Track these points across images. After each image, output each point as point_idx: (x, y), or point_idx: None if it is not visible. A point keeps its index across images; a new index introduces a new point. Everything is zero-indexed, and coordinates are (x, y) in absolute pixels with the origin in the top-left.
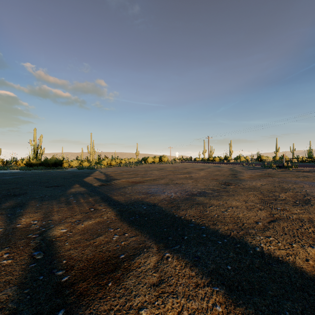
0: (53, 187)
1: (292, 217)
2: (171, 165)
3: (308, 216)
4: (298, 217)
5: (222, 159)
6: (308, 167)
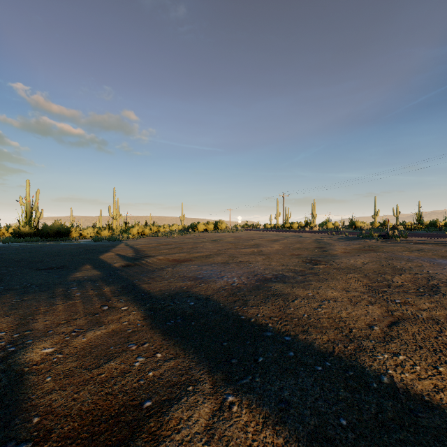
0: (49, 270)
1: (422, 316)
2: (231, 235)
3: (445, 313)
4: (430, 316)
5: (302, 226)
6: (421, 236)
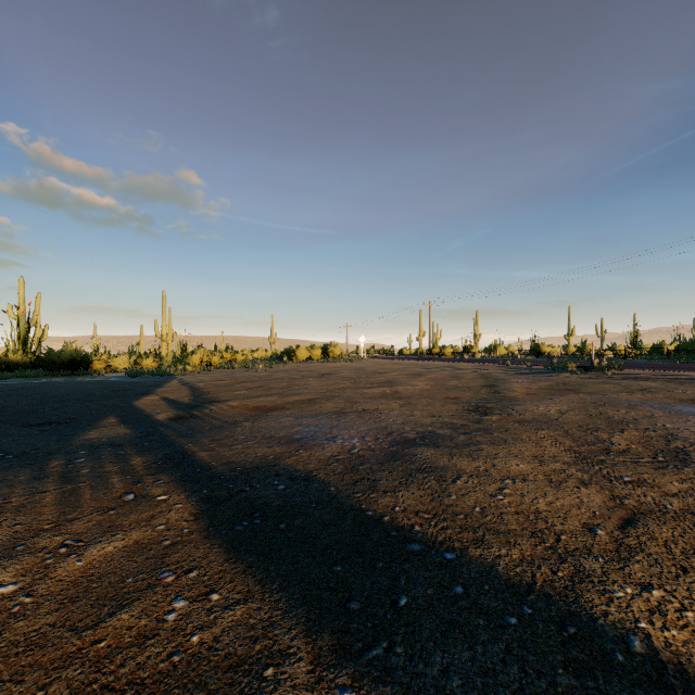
0: (44, 427)
1: (672, 507)
2: (348, 365)
3: None
4: (685, 507)
5: (459, 352)
6: (642, 368)
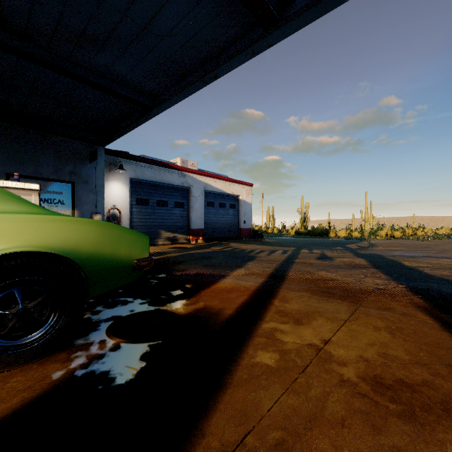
0: (323, 247)
1: None
2: None
3: None
4: None
5: None
6: None
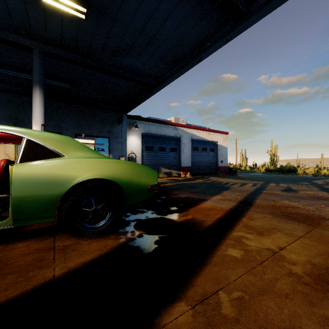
0: (289, 181)
1: None
2: None
3: None
4: None
5: None
6: None
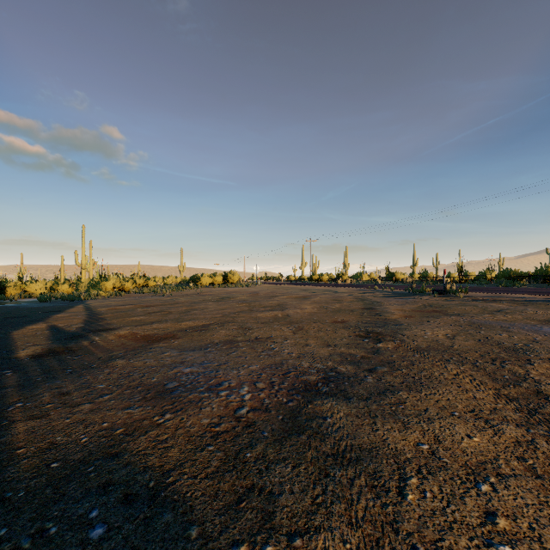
0: None
1: None
2: (245, 290)
3: None
4: None
5: (333, 278)
6: (481, 291)
